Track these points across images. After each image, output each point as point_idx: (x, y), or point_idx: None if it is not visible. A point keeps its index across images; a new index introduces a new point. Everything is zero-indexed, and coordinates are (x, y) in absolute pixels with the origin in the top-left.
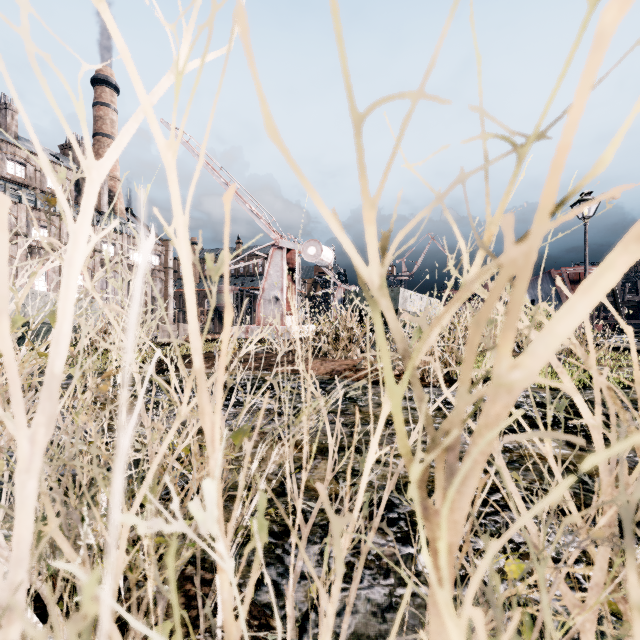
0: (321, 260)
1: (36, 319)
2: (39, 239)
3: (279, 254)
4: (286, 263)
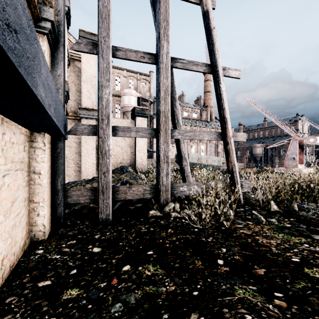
0: (316, 143)
1: (209, 163)
2: None
3: (295, 142)
4: (298, 144)
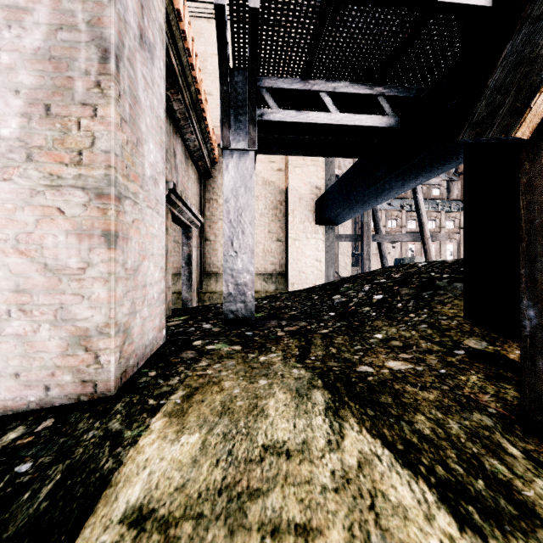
0: None
1: None
2: (430, 227)
3: None
4: None
